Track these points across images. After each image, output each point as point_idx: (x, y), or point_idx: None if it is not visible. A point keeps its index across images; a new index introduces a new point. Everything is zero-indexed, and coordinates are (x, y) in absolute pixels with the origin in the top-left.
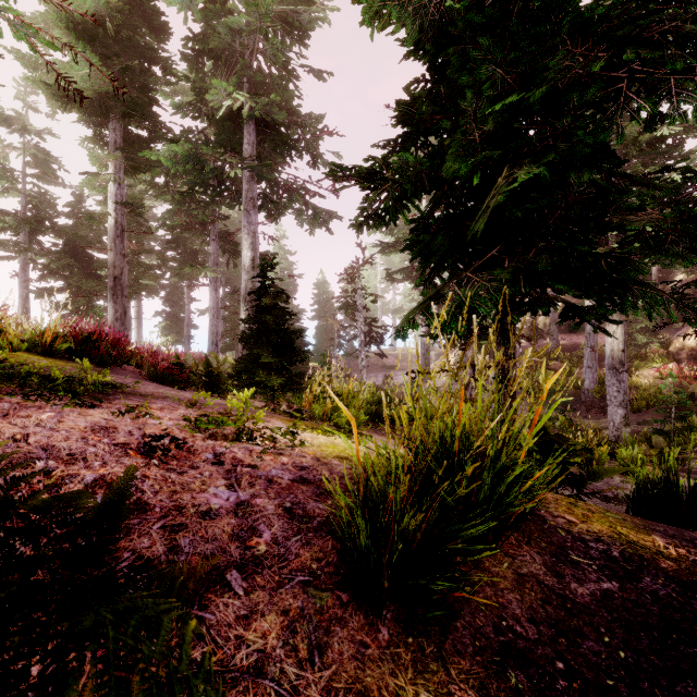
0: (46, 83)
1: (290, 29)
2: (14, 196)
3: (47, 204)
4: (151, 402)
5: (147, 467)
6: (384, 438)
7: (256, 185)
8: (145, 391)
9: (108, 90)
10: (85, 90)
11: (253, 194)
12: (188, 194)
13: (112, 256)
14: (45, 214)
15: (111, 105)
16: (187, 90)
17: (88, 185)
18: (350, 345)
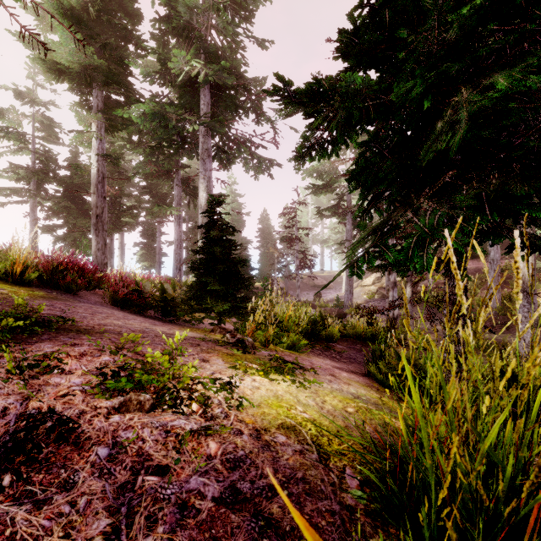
0: (42, 59)
1: (238, 9)
2: (27, 154)
3: (50, 159)
4: (79, 343)
5: None
6: (322, 360)
7: (210, 138)
8: (86, 324)
9: (90, 63)
10: (72, 64)
11: (208, 146)
12: (157, 148)
13: (95, 198)
14: (49, 167)
15: (94, 75)
16: (157, 65)
17: (77, 141)
18: (287, 269)
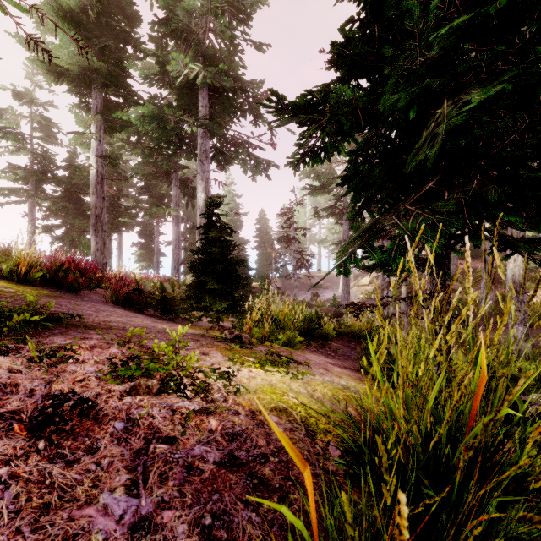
0: (42, 61)
1: (236, 12)
2: (25, 154)
3: (48, 159)
4: (88, 337)
5: (25, 457)
6: (317, 356)
7: (208, 140)
8: (92, 321)
9: (90, 65)
10: (72, 66)
11: (206, 147)
12: (155, 149)
13: (94, 199)
14: (47, 167)
15: (93, 77)
16: (155, 67)
17: (76, 143)
18: (284, 269)
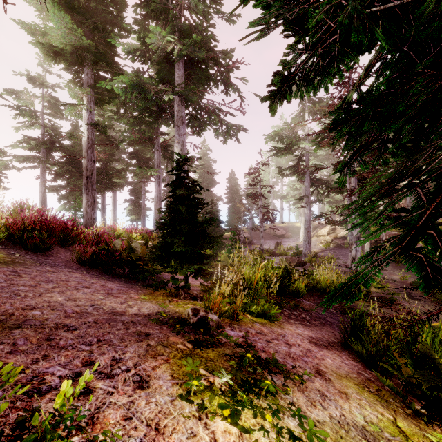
0: (41, 43)
1: None
2: (38, 128)
3: (55, 131)
4: None
5: None
6: (295, 328)
7: (184, 107)
8: (5, 310)
9: (81, 44)
10: (65, 45)
11: (182, 113)
12: (139, 118)
13: (85, 162)
14: (55, 138)
15: (84, 55)
16: None
17: (71, 114)
18: (251, 221)
